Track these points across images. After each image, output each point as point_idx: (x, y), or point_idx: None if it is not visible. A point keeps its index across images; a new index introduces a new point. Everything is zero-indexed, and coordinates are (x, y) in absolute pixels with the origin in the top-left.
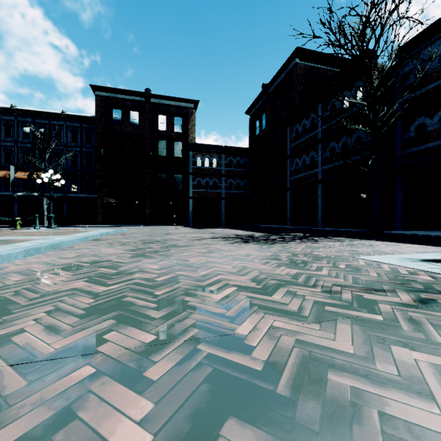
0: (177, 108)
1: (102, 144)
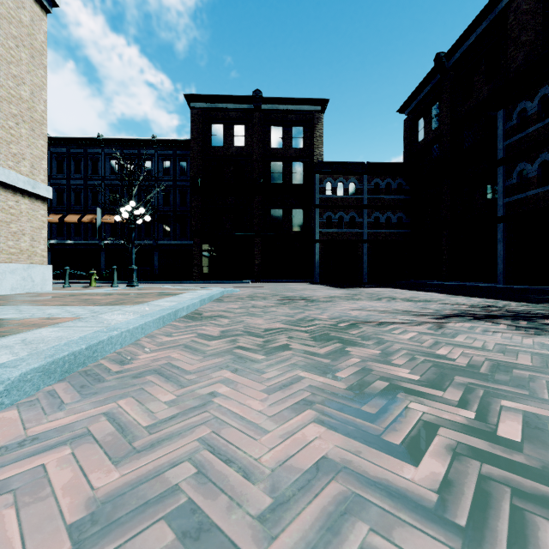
0: (297, 114)
1: (199, 172)
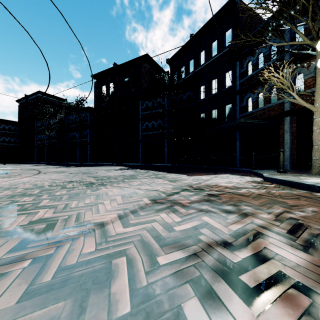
0: None
1: None
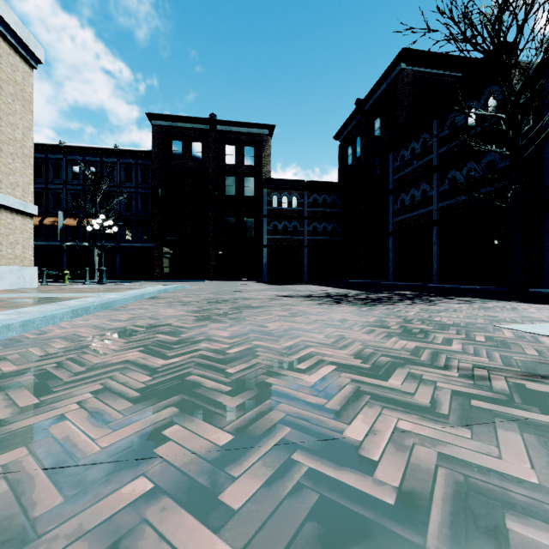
0: (248, 136)
1: (160, 183)
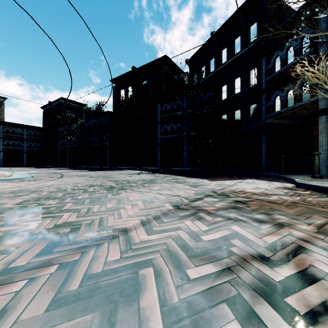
0: None
1: None
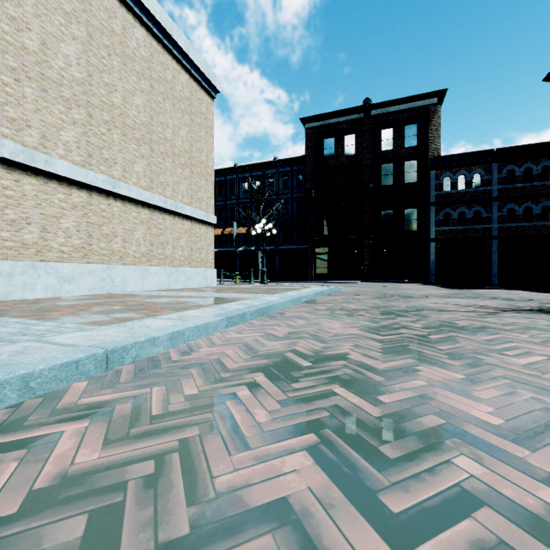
0: (409, 112)
1: (312, 184)
